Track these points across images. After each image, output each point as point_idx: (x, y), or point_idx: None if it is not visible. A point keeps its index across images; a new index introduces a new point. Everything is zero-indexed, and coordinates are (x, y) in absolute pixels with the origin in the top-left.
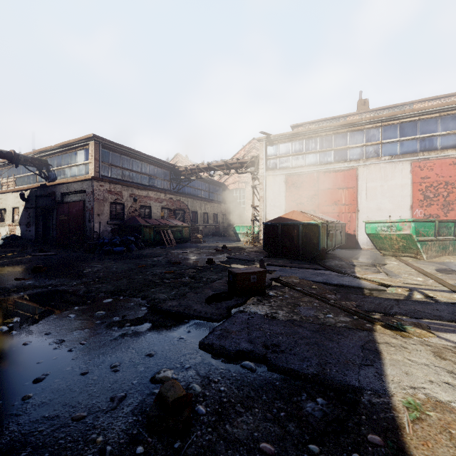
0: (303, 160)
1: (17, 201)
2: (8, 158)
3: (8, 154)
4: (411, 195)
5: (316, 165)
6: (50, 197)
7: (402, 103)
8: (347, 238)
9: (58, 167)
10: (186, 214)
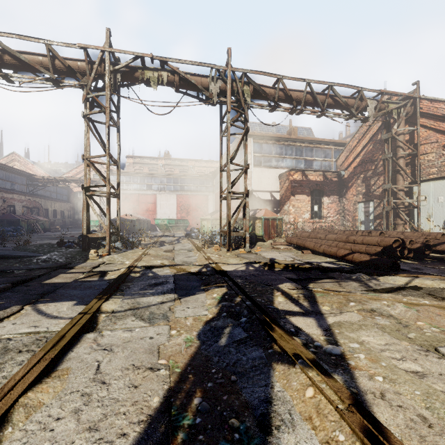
0: (131, 187)
1: None
2: None
3: None
4: (176, 208)
5: (138, 190)
6: None
7: (184, 159)
8: (152, 226)
9: None
10: (40, 211)
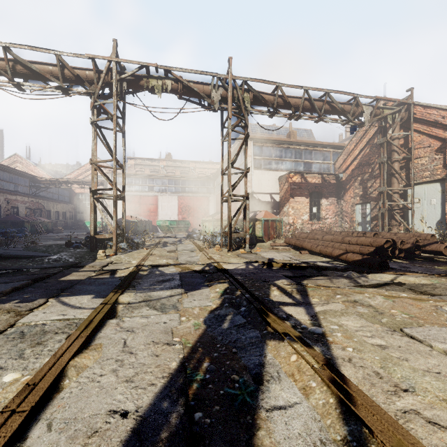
0: (133, 188)
1: None
2: None
3: None
4: (178, 209)
5: (140, 192)
6: None
7: (185, 160)
8: (154, 227)
9: None
10: (43, 213)
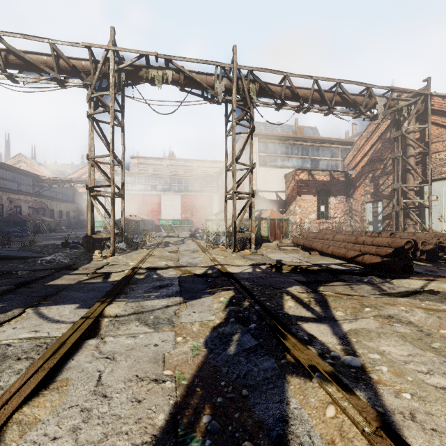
0: (136, 187)
1: None
2: None
3: None
4: (181, 209)
5: (142, 191)
6: None
7: (189, 159)
8: (156, 227)
9: None
10: (46, 212)
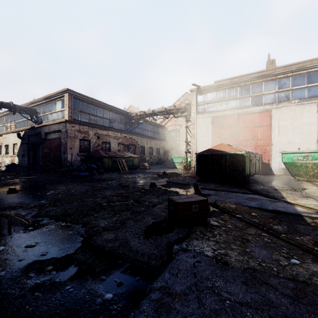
0: (226, 105)
1: (16, 139)
2: (7, 107)
3: (8, 104)
4: (317, 131)
5: (237, 109)
6: (37, 135)
7: (304, 61)
8: (262, 166)
9: (43, 114)
10: (136, 148)
